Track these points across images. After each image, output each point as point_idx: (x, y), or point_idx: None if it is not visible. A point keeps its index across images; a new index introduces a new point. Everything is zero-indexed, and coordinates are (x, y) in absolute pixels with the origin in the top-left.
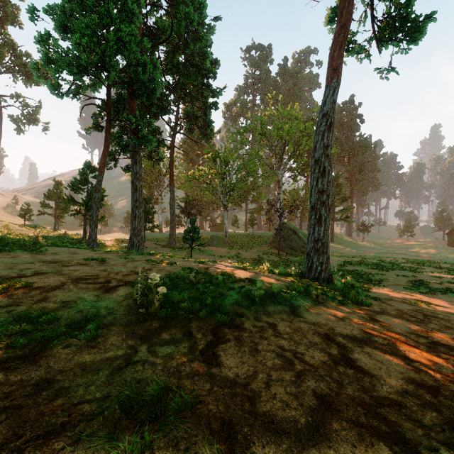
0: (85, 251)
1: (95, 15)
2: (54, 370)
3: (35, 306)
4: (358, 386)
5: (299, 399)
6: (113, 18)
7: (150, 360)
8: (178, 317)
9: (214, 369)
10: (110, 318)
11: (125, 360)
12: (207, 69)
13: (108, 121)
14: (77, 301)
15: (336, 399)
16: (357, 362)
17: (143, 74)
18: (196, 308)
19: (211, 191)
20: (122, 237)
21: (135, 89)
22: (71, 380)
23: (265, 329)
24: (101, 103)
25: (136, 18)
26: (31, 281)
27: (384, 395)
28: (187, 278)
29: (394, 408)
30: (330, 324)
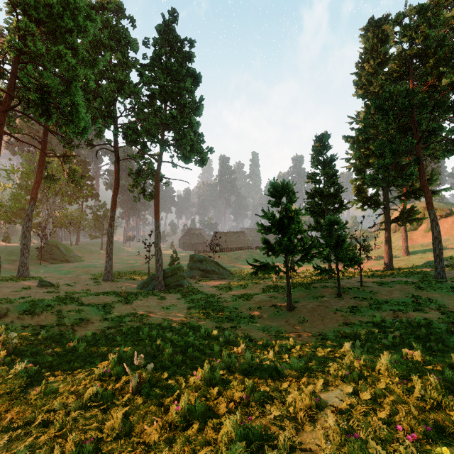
0: None
1: None
2: None
3: None
4: None
5: None
6: None
7: None
8: None
9: None
10: None
11: None
12: None
13: None
14: None
15: None
16: None
17: None
18: None
19: None
20: None
21: None
22: None
23: None
24: None
25: None
26: None
27: None
28: None
29: None
30: None
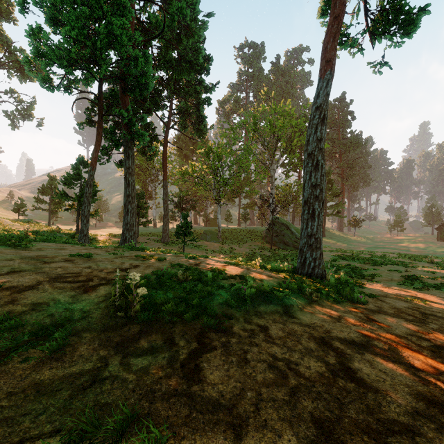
0: (74, 246)
1: (86, 8)
2: (2, 393)
3: (0, 309)
4: (362, 406)
5: (294, 427)
6: (104, 11)
7: (120, 375)
8: (161, 320)
9: (195, 386)
10: (84, 323)
11: (91, 376)
12: (200, 64)
13: (100, 116)
14: (50, 302)
15: (338, 426)
16: (358, 372)
17: (135, 68)
18: (181, 310)
19: (204, 186)
20: (116, 232)
21: (128, 83)
22: (19, 407)
23: (256, 333)
24: (93, 98)
25: (128, 11)
26: (3, 281)
27: (393, 417)
28: (175, 275)
29: (406, 435)
30: (325, 326)
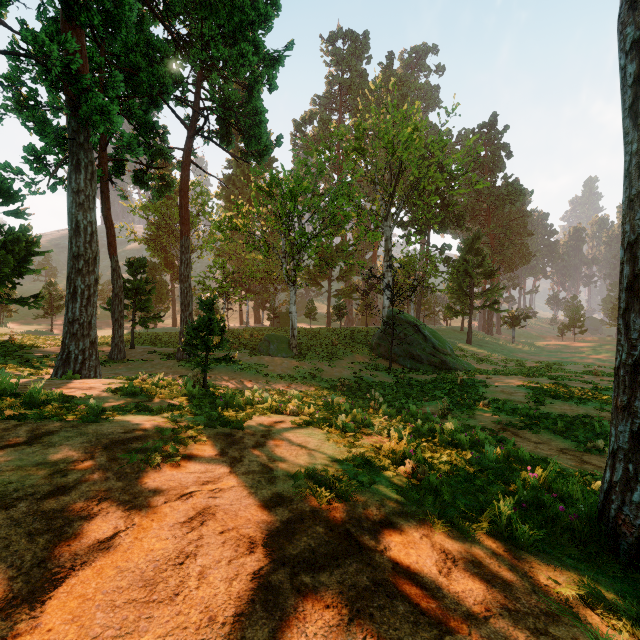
0: None
1: None
2: None
3: None
4: None
5: None
6: None
7: None
8: None
9: None
10: None
11: None
12: (254, 7)
13: None
14: None
15: None
16: None
17: None
18: None
19: (265, 250)
20: (106, 338)
21: None
22: None
23: None
24: (9, 43)
25: None
26: None
27: None
28: None
29: None
30: None
